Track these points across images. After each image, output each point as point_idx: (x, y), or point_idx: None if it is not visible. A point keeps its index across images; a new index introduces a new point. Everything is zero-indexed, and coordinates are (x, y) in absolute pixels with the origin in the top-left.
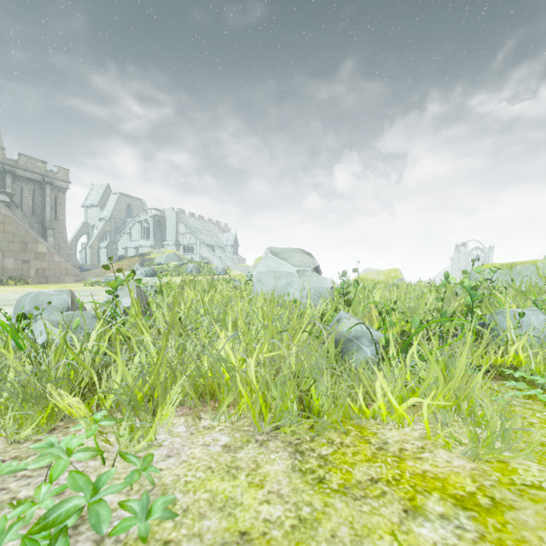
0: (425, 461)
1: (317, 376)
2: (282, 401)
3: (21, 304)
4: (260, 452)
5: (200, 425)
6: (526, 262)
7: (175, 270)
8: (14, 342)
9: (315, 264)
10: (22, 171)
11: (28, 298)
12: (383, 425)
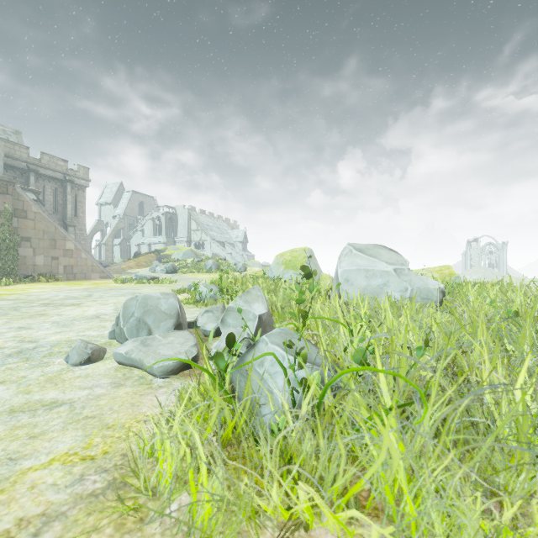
0: None
1: None
2: None
3: (130, 309)
4: None
5: None
6: None
7: (193, 266)
8: (165, 362)
9: (405, 261)
10: (45, 170)
11: (136, 302)
12: None
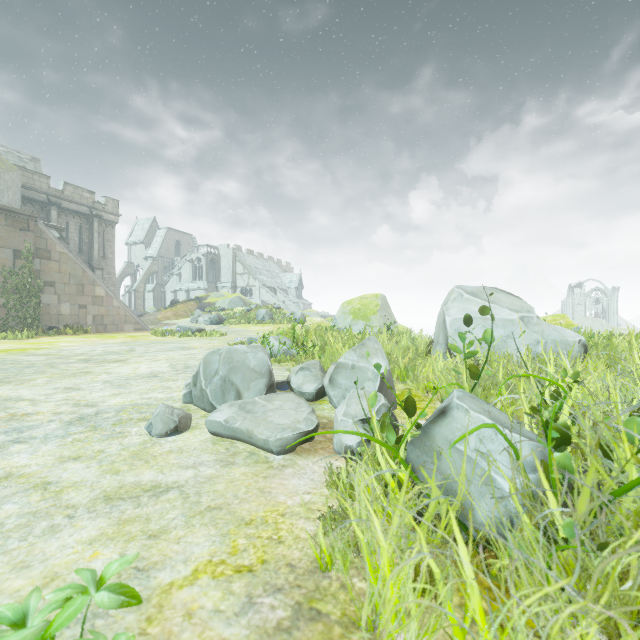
0: None
1: None
2: None
3: (212, 365)
4: None
5: None
6: None
7: (242, 316)
8: (284, 434)
9: (531, 307)
10: (68, 203)
11: (220, 357)
12: None
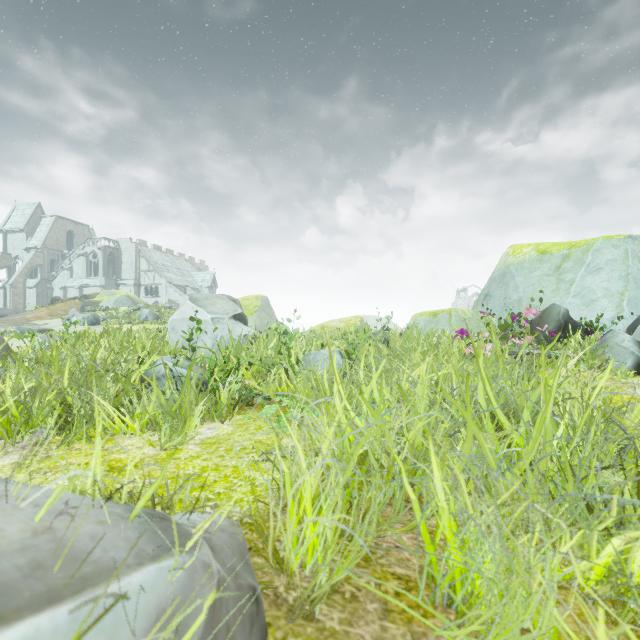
0: (128, 453)
1: (72, 402)
2: (44, 423)
3: None
4: None
5: None
6: (445, 310)
7: (126, 316)
8: None
9: (237, 311)
10: None
11: None
12: (133, 437)
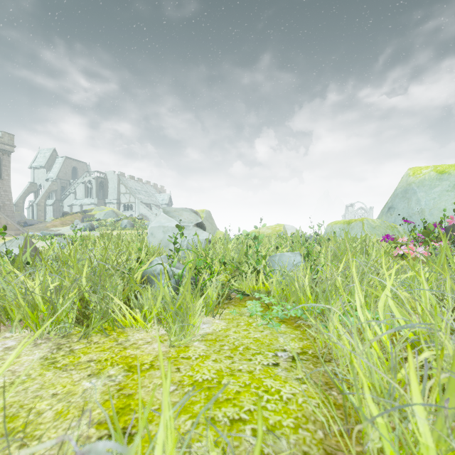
0: (140, 349)
1: (90, 299)
2: (66, 317)
3: None
4: (29, 350)
5: (2, 336)
6: (357, 219)
7: (112, 224)
8: None
9: (198, 220)
10: None
11: None
12: (140, 331)
